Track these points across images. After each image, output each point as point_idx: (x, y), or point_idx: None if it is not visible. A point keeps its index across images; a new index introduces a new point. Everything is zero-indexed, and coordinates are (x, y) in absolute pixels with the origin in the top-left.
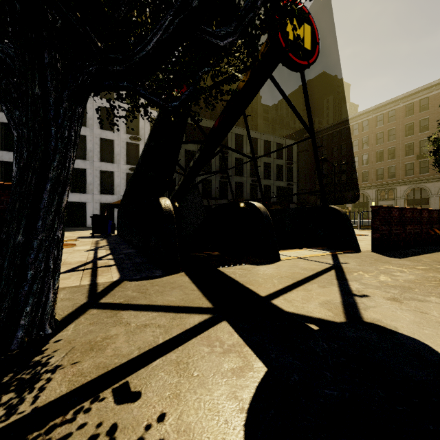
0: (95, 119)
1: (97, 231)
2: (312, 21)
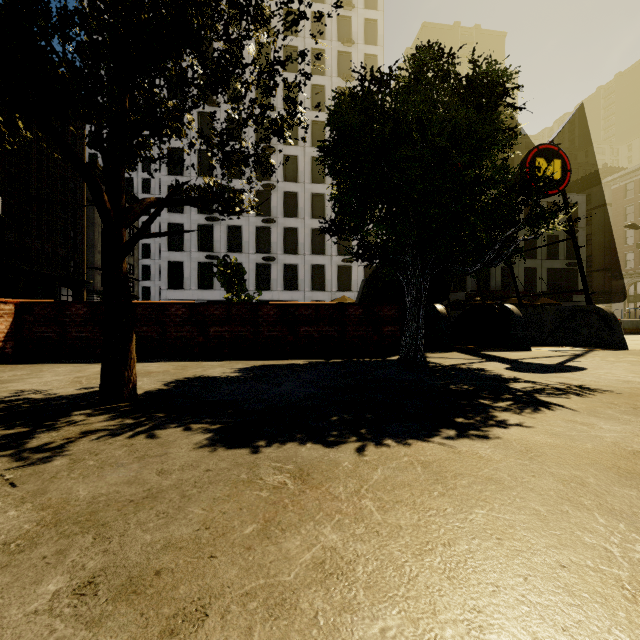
0: (306, 209)
1: None
2: (562, 155)
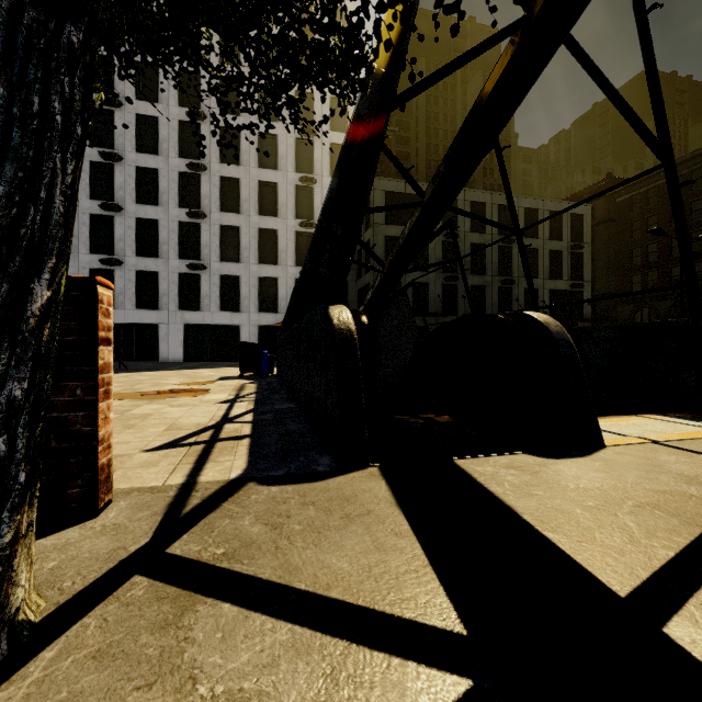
0: (251, 202)
1: (247, 368)
2: None
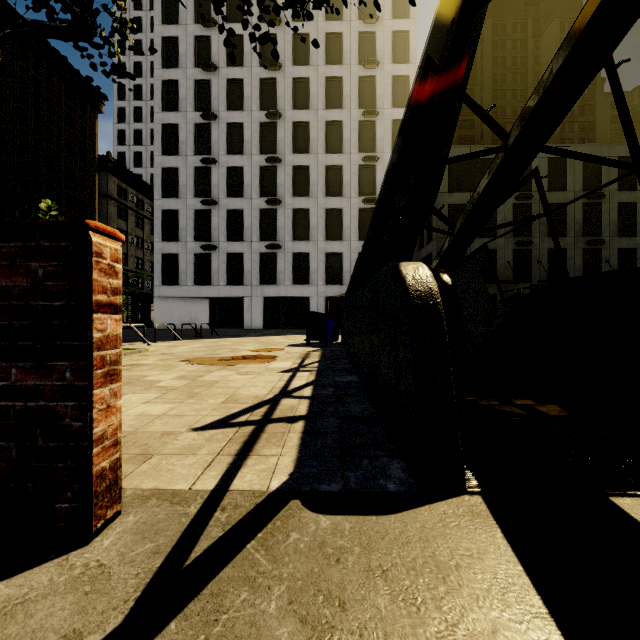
0: (319, 185)
1: (313, 336)
2: None
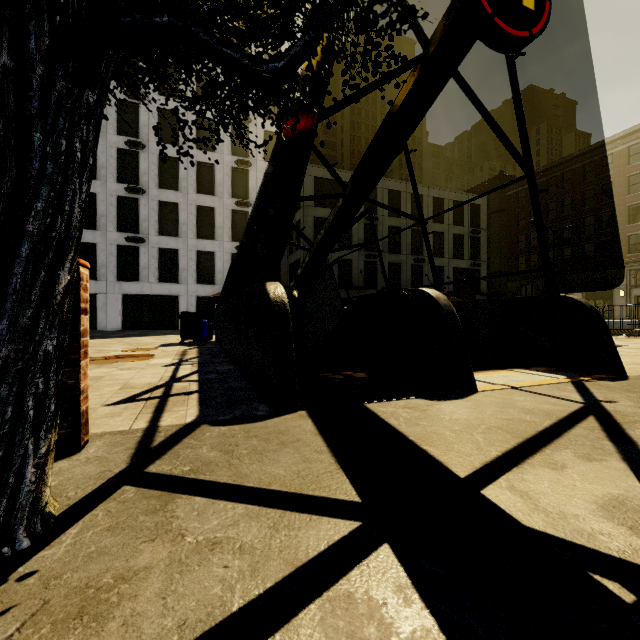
0: (189, 180)
1: (188, 336)
2: None
